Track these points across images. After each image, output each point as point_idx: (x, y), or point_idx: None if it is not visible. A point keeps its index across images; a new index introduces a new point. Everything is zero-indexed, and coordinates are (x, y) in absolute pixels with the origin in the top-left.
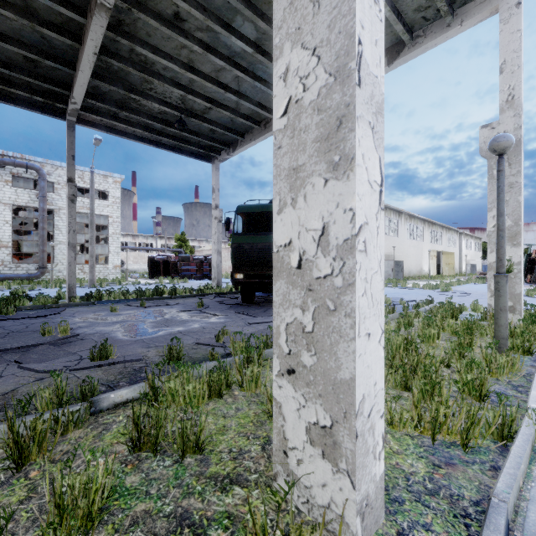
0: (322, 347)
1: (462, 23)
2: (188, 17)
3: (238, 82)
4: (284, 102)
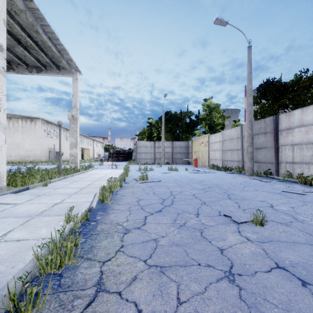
0: None
1: (63, 74)
2: None
3: None
4: None
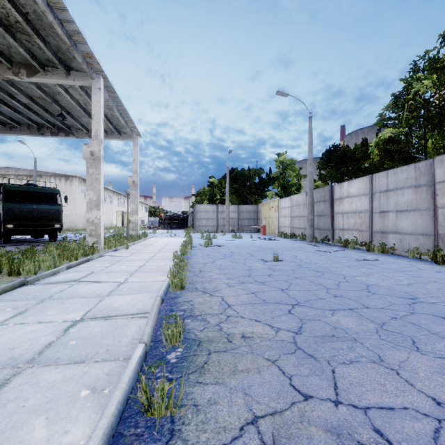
0: (96, 231)
1: (123, 139)
2: None
3: None
4: (89, 198)
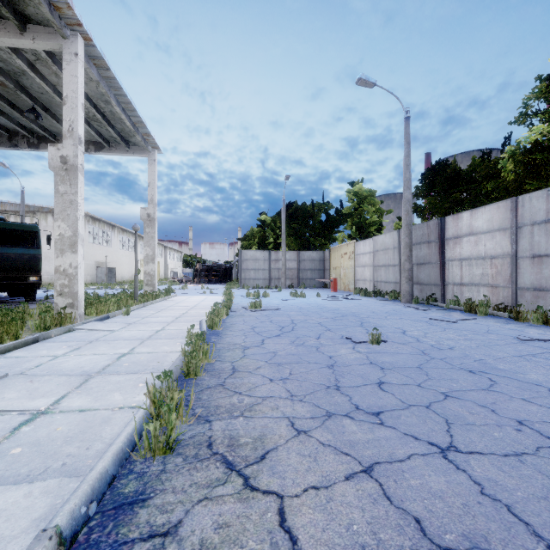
0: (70, 287)
1: (134, 154)
2: None
3: None
4: (59, 233)
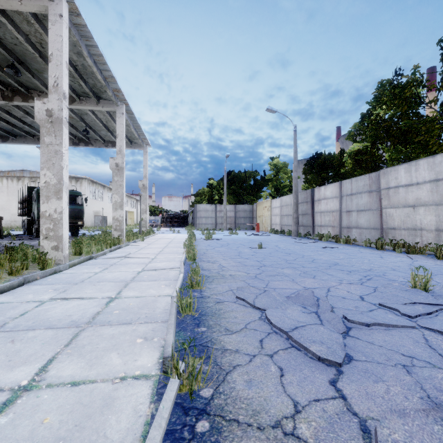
0: (120, 226)
1: (135, 148)
2: (26, 105)
3: (33, 122)
4: (114, 200)
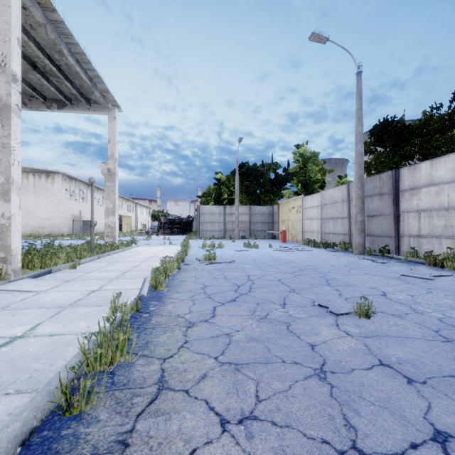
0: (3, 239)
1: (95, 111)
2: None
3: None
4: None
